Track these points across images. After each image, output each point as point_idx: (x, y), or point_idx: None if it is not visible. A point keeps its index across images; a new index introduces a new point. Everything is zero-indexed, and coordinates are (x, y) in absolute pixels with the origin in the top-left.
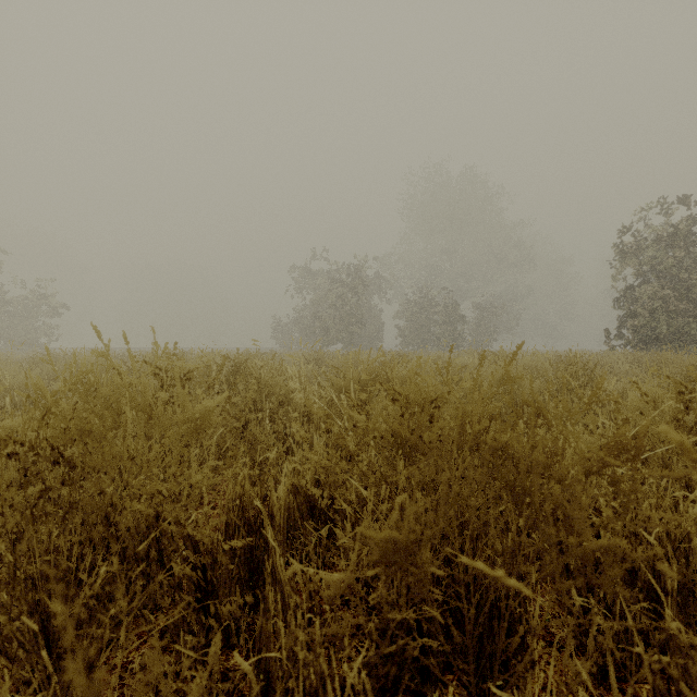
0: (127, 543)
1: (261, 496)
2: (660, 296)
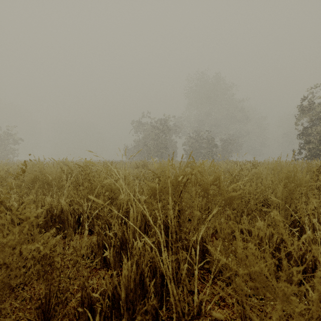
0: None
1: None
2: None
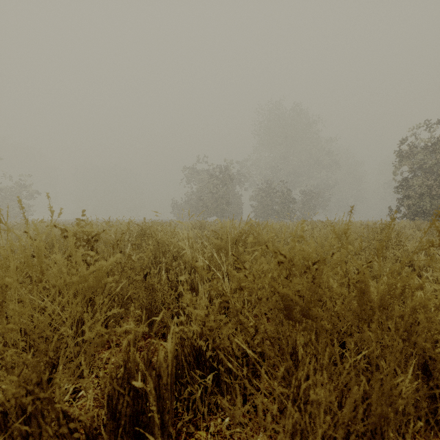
0: (8, 412)
1: (148, 359)
2: (426, 185)
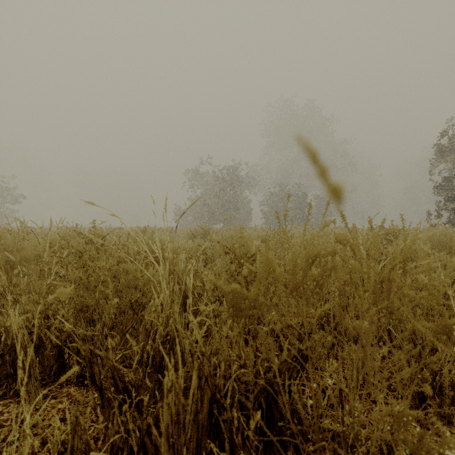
0: None
1: None
2: None
